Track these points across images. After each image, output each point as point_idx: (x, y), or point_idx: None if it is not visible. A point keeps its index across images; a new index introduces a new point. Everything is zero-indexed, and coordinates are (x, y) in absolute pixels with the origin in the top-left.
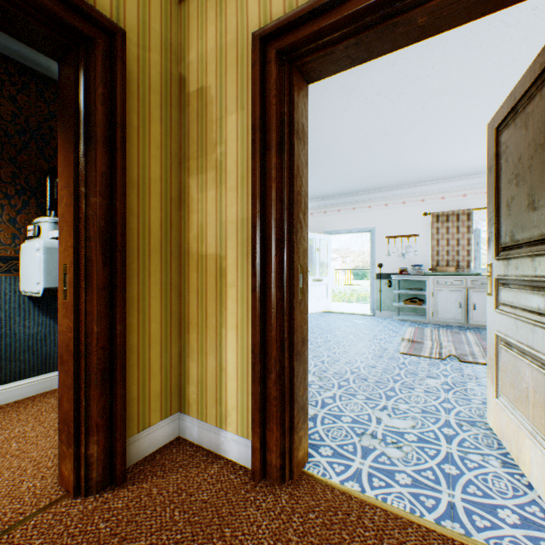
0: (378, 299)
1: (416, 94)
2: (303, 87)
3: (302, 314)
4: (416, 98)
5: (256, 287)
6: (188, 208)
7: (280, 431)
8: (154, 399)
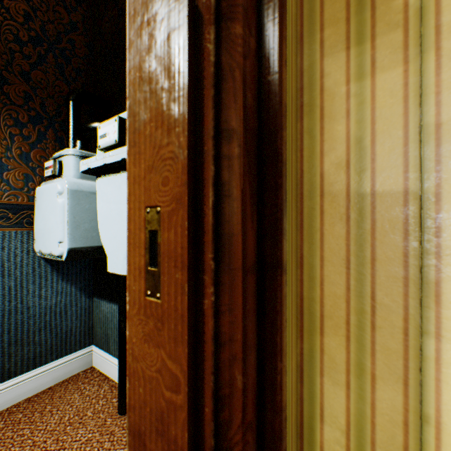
0: None
1: None
2: None
3: None
4: None
5: None
6: (320, 113)
7: None
8: None
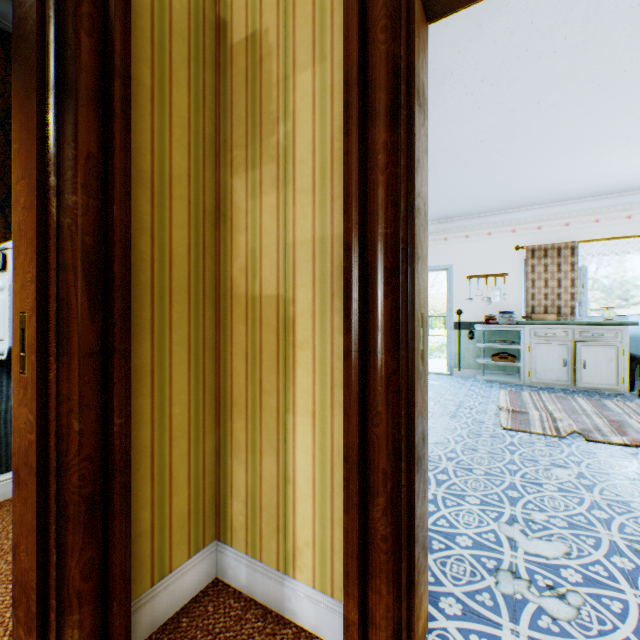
0: (456, 354)
1: (533, 82)
2: (423, 23)
3: (422, 394)
4: (532, 87)
5: (352, 350)
6: (231, 224)
7: (393, 593)
8: (178, 527)
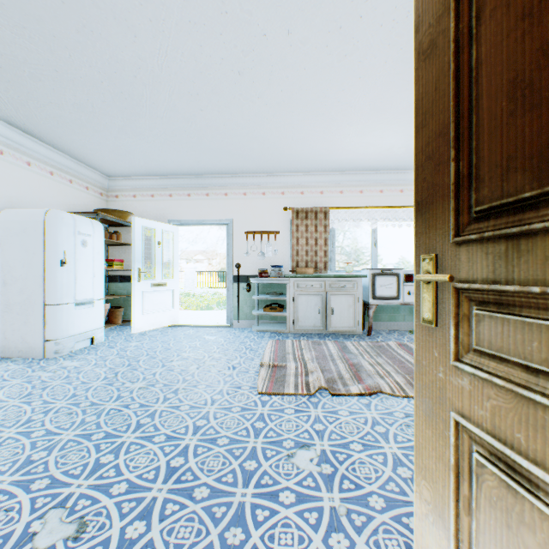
0: (236, 306)
1: None
2: None
3: None
4: (281, 0)
5: None
6: None
7: None
8: None
